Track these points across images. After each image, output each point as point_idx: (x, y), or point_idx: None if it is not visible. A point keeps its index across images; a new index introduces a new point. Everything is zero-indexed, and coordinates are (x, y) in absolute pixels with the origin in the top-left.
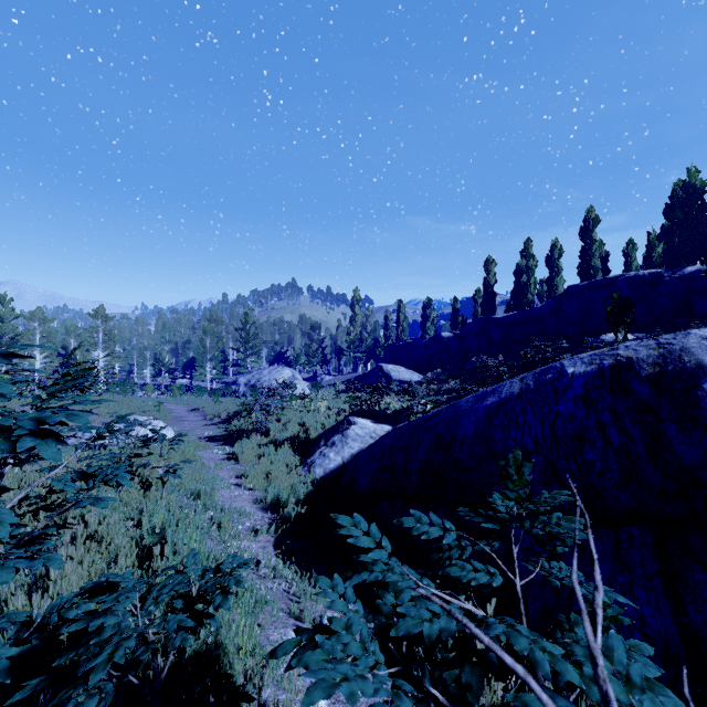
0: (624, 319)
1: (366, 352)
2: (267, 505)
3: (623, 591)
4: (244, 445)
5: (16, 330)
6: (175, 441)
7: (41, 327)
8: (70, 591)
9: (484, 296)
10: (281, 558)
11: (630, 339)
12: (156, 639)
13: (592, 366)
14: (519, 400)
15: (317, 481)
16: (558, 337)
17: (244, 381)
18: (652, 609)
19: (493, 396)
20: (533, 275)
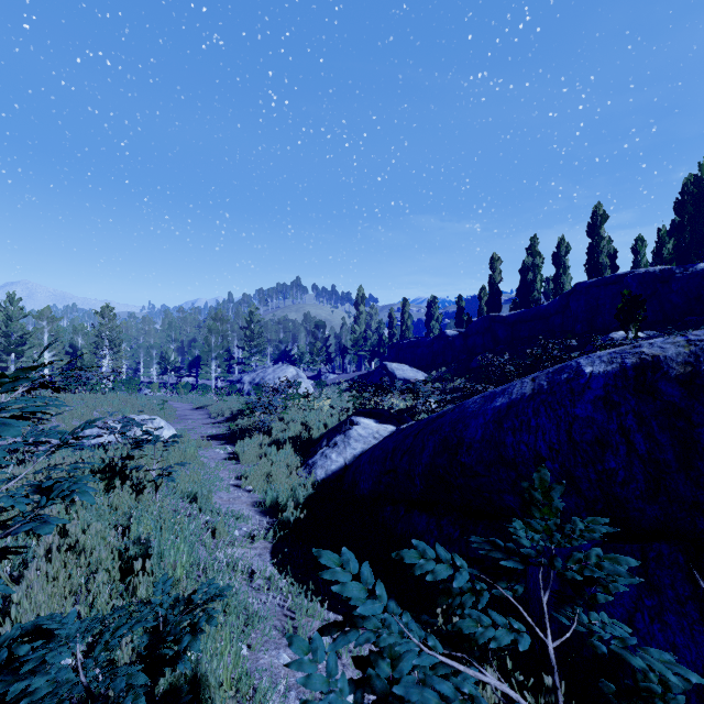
0: (635, 317)
1: (370, 351)
2: (266, 508)
3: (652, 616)
4: (246, 445)
5: (24, 329)
6: (169, 442)
7: (49, 326)
8: (34, 615)
9: (489, 294)
10: (277, 567)
11: (640, 337)
12: (106, 693)
13: (613, 365)
14: (532, 402)
15: (318, 482)
16: (565, 335)
17: (249, 380)
18: (686, 638)
19: (502, 396)
20: (539, 273)
